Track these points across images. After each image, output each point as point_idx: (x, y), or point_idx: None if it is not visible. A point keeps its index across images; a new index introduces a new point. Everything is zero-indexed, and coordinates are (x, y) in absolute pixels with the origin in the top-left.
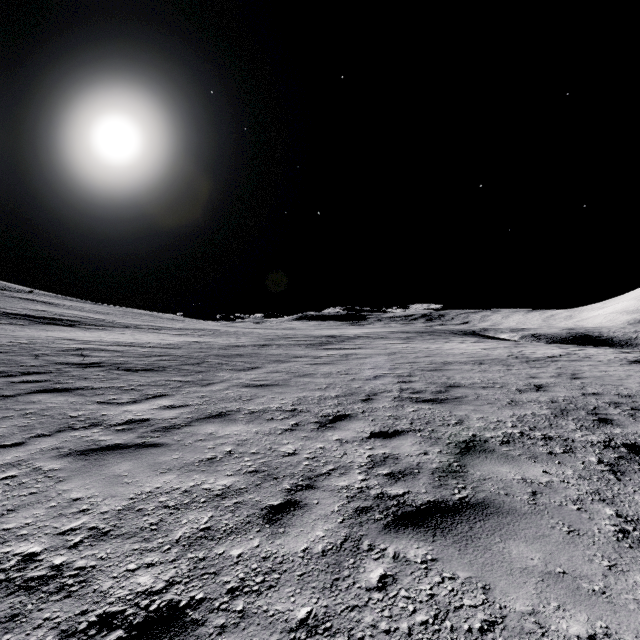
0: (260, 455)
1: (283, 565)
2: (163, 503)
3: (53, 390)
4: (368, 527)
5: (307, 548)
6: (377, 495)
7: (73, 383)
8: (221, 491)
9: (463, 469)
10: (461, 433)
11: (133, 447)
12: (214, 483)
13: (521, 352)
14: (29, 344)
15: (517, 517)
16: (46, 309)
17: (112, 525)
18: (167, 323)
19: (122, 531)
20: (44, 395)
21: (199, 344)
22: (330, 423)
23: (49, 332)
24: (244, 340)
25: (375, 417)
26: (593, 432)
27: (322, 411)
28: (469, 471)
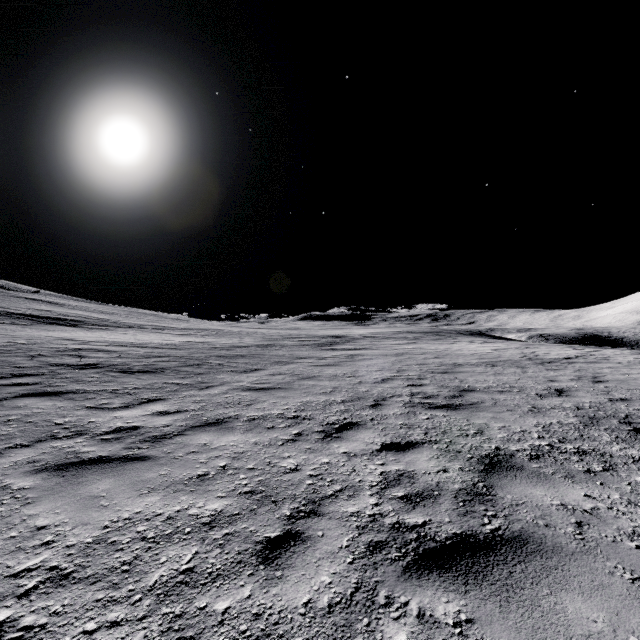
0: (258, 471)
1: (279, 627)
2: (141, 534)
3: (42, 394)
4: (384, 570)
5: (310, 601)
6: (393, 525)
7: (65, 386)
8: (210, 518)
9: (490, 491)
10: (483, 445)
11: (117, 461)
12: (203, 507)
13: (534, 353)
14: (27, 344)
15: (565, 558)
16: (50, 309)
17: (76, 564)
18: (171, 323)
19: (87, 573)
20: (31, 399)
21: (201, 344)
22: (336, 432)
23: (50, 332)
24: (247, 340)
25: (385, 426)
26: (632, 445)
27: (327, 418)
28: (498, 494)
